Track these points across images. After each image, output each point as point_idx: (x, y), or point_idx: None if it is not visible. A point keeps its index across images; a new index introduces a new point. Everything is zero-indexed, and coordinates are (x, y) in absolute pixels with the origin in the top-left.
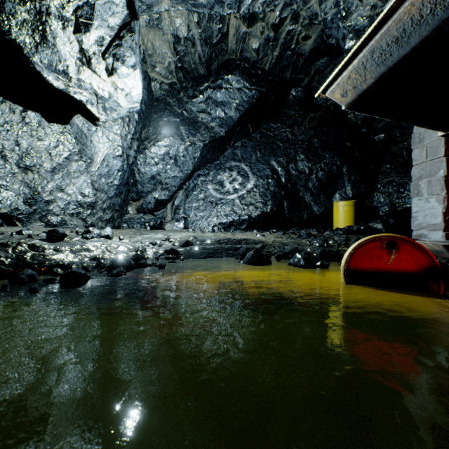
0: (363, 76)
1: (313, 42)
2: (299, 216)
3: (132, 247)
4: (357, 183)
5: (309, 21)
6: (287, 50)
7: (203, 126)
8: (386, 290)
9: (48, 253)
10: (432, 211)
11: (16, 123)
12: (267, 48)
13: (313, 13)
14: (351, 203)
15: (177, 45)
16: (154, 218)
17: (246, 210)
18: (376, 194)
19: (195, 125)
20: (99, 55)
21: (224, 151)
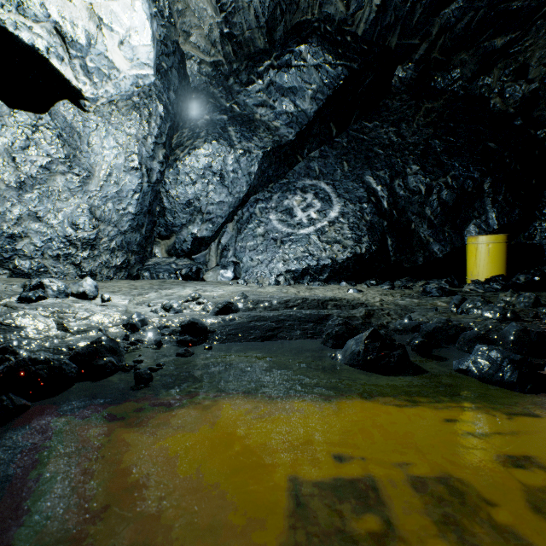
0: None
1: None
2: (412, 260)
3: (121, 315)
4: (507, 207)
5: None
6: None
7: (263, 126)
8: None
9: None
10: None
11: None
12: None
13: None
14: (502, 239)
15: None
16: (191, 264)
17: (328, 250)
18: (539, 224)
19: (250, 125)
20: None
21: (294, 164)
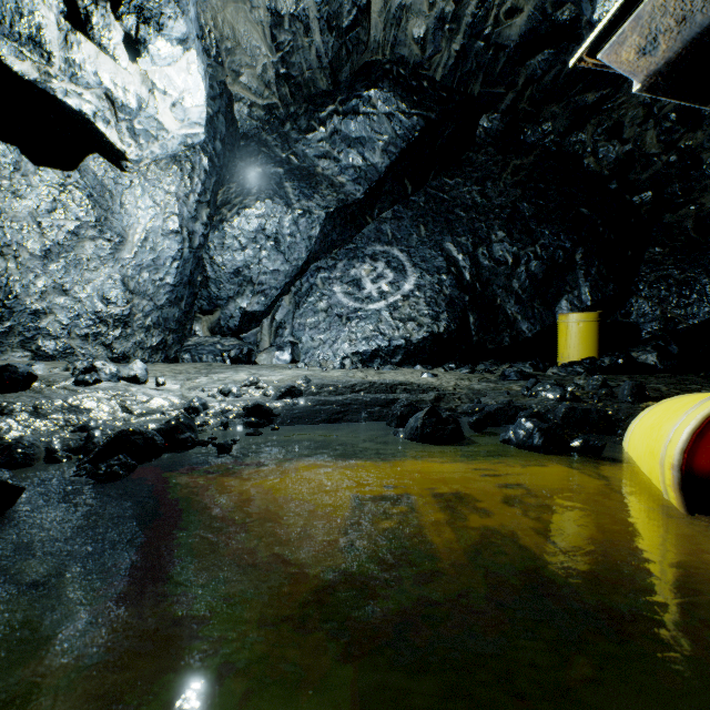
0: None
1: (526, 20)
2: (497, 340)
3: (180, 400)
4: (601, 281)
5: None
6: (476, 39)
7: (326, 182)
8: None
9: None
10: None
11: None
12: (440, 35)
13: None
14: (593, 317)
15: (277, 30)
16: (240, 344)
17: (402, 329)
18: (635, 301)
19: (311, 181)
20: (105, 7)
21: (363, 226)
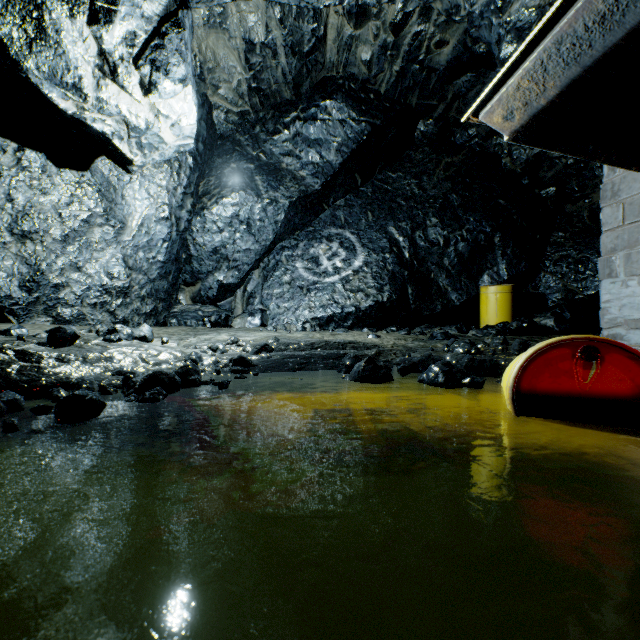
0: (542, 84)
1: (451, 50)
2: (431, 308)
3: (181, 354)
4: (515, 259)
5: (446, 17)
6: (413, 63)
7: (289, 176)
8: (583, 426)
9: (47, 365)
10: (633, 300)
11: (7, 168)
12: (384, 59)
13: (452, 5)
14: (507, 289)
15: (250, 54)
16: (217, 311)
17: (352, 298)
18: (543, 276)
19: (277, 175)
20: (129, 61)
21: (320, 212)
